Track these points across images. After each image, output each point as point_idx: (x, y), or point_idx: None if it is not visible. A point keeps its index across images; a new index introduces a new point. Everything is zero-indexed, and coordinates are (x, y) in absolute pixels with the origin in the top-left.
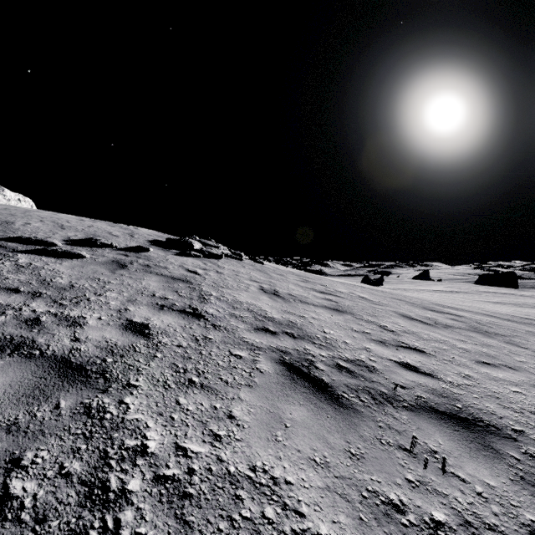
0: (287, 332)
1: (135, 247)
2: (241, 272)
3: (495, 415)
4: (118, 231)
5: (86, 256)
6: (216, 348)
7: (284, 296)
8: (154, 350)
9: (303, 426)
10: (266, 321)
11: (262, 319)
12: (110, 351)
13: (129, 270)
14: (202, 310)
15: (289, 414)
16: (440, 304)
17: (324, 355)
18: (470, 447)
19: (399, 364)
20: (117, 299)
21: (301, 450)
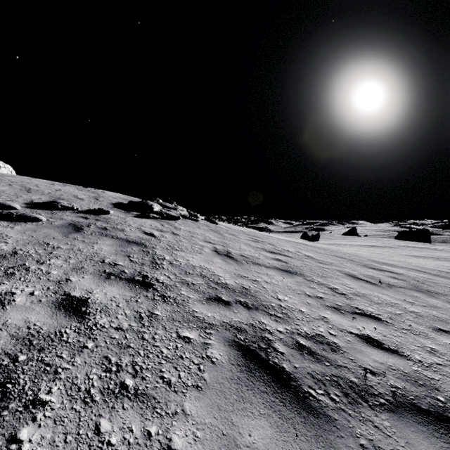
0: (240, 301)
1: (97, 210)
2: (196, 233)
3: None
4: (84, 194)
5: (42, 219)
6: (161, 328)
7: (237, 257)
8: (85, 337)
9: None
10: (219, 288)
11: (214, 286)
12: (28, 342)
13: (84, 233)
14: (152, 278)
15: (248, 435)
16: (376, 261)
17: (282, 331)
18: None
19: (361, 339)
20: (61, 268)
21: None
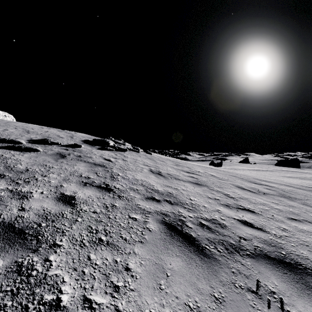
0: (166, 200)
1: (73, 144)
2: (138, 160)
3: (308, 259)
4: (63, 134)
5: (40, 150)
6: (119, 213)
7: (165, 175)
8: (76, 216)
9: (180, 275)
10: (153, 192)
11: (150, 191)
12: (45, 217)
13: (67, 159)
14: (112, 185)
15: (169, 264)
16: (258, 179)
17: (191, 216)
18: (297, 287)
19: (240, 222)
20: (56, 179)
21: (178, 296)
